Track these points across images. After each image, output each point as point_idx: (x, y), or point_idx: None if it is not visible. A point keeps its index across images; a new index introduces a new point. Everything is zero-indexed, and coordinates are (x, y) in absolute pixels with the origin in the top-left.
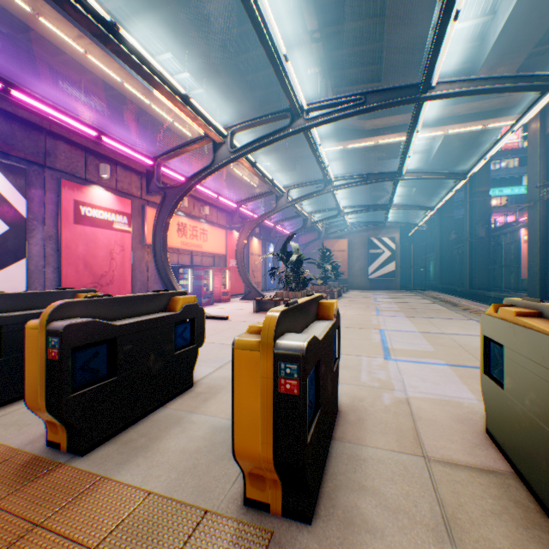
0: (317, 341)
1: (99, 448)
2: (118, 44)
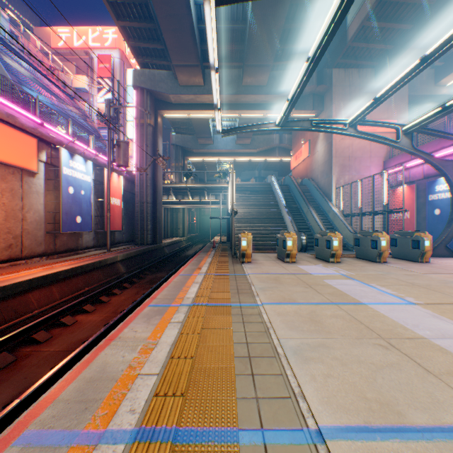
0: (317, 236)
1: (355, 258)
2: (450, 109)
